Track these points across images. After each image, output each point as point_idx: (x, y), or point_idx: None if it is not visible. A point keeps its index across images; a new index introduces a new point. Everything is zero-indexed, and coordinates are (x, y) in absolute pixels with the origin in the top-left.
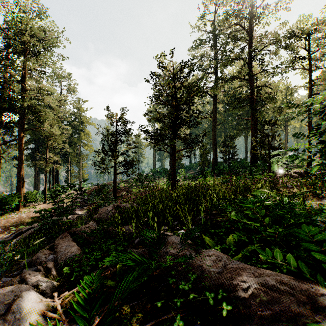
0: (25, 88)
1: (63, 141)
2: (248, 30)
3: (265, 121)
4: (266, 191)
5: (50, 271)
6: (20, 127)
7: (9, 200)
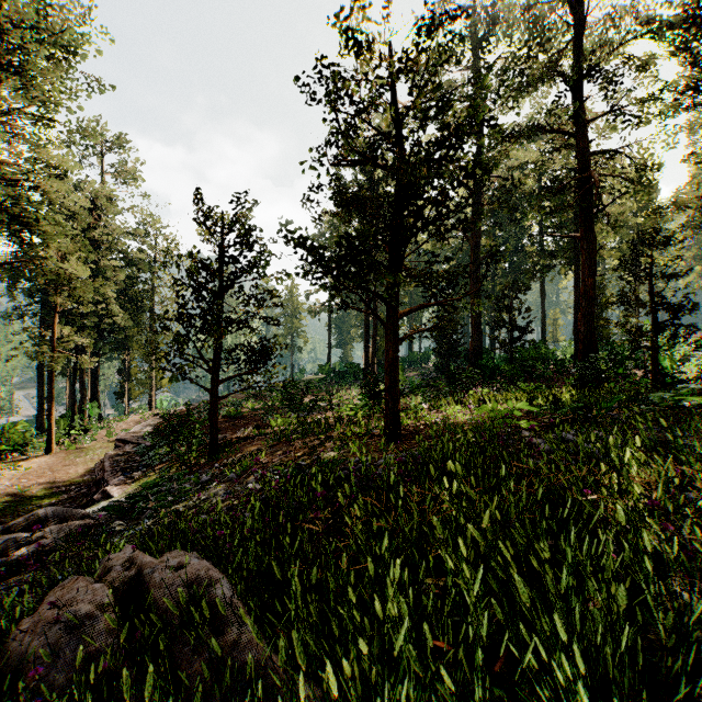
0: None
1: (108, 298)
2: (573, 6)
3: (643, 234)
4: None
5: None
6: None
7: None
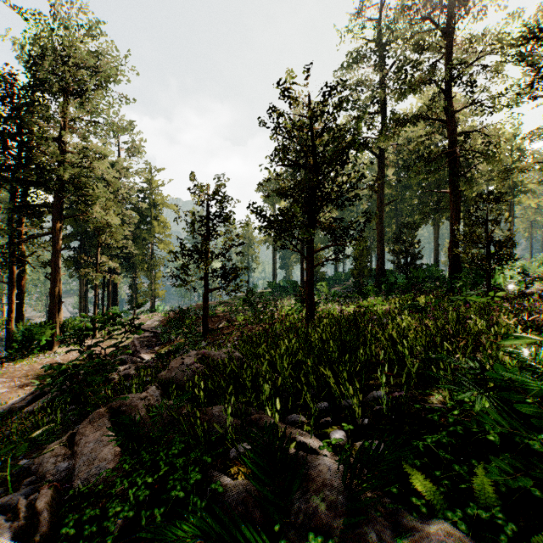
0: (62, 149)
1: (125, 235)
2: (444, 32)
3: (481, 195)
4: (534, 339)
5: (37, 521)
6: (54, 213)
7: (37, 334)
